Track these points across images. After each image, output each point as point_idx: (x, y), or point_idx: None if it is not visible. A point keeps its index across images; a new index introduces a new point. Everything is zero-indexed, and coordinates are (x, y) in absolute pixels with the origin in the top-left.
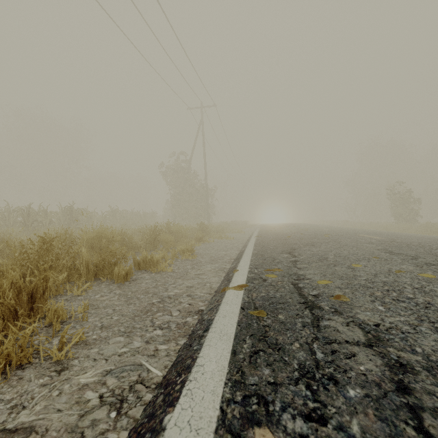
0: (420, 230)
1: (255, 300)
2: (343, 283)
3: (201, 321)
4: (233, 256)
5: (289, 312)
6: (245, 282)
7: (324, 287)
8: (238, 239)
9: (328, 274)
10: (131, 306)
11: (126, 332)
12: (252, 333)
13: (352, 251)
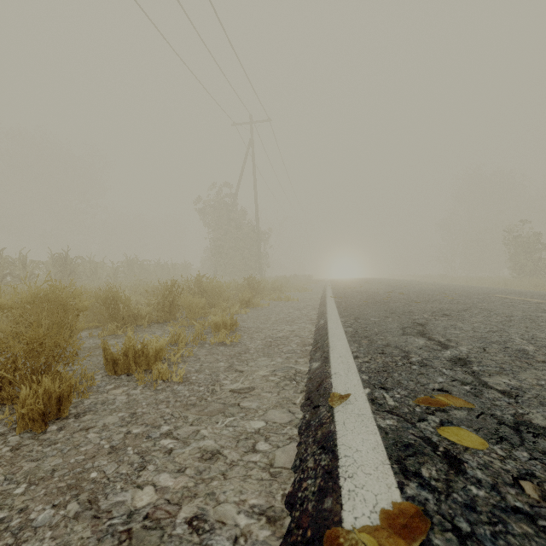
0: None
1: None
2: None
3: None
4: (306, 336)
5: None
6: (391, 471)
7: None
8: (305, 301)
9: None
10: None
11: None
12: None
13: None
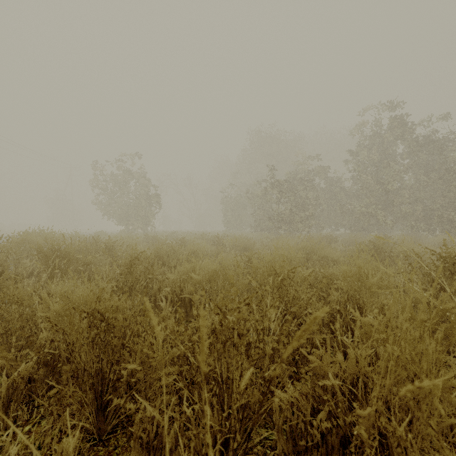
0: None
1: None
2: None
3: None
4: None
5: None
6: None
7: None
8: None
9: None
10: None
11: None
12: None
13: None
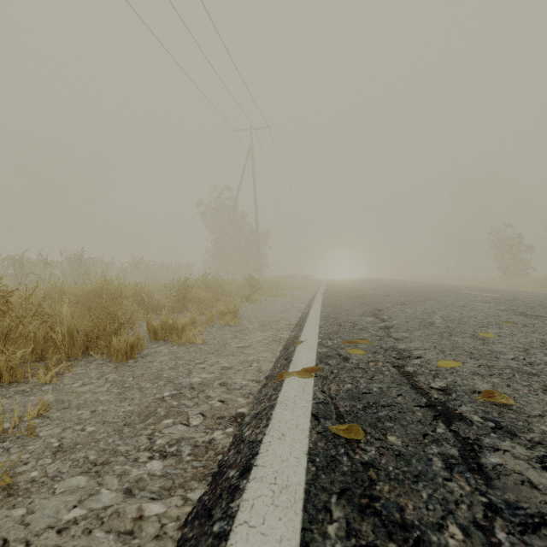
0: (536, 286)
1: (337, 399)
2: (481, 366)
3: (238, 441)
4: (292, 320)
5: (407, 428)
6: (314, 362)
7: (450, 372)
8: (299, 297)
9: (447, 349)
10: (124, 403)
11: (96, 464)
12: (341, 486)
13: (466, 313)
